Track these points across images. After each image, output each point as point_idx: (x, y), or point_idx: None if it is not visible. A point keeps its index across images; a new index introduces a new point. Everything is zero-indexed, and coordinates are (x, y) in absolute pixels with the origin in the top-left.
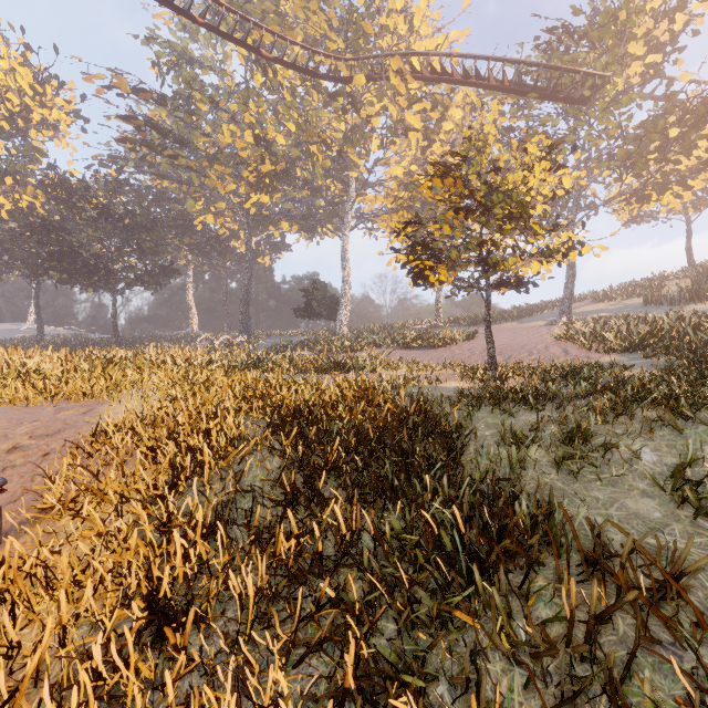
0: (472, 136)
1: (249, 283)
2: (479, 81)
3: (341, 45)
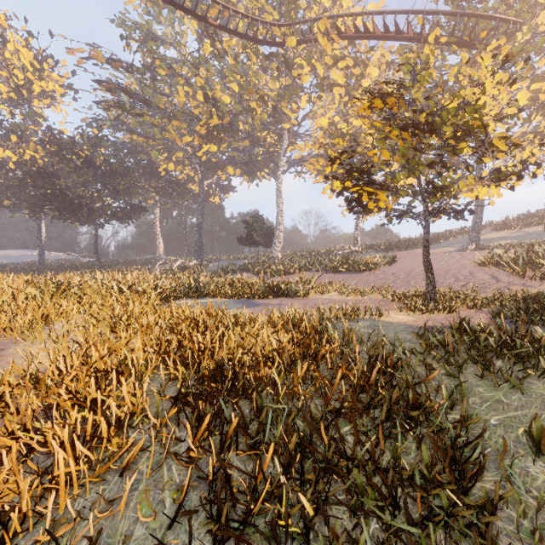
0: (411, 59)
1: (201, 217)
2: (398, 34)
3: (276, 16)
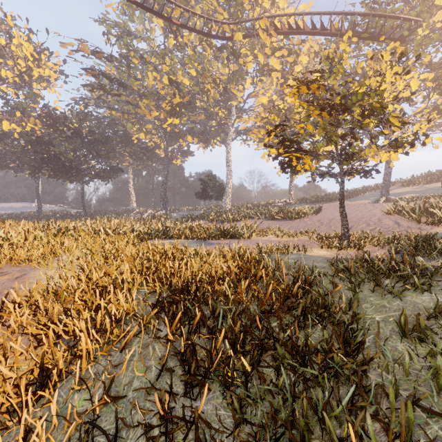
0: (330, 54)
1: (166, 176)
2: (323, 31)
3: (226, 16)
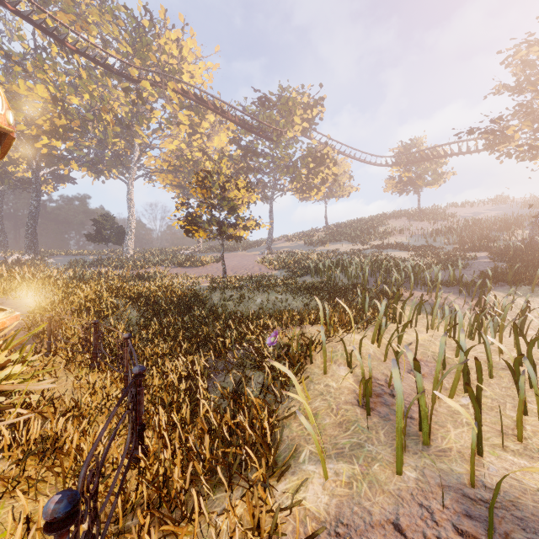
0: (215, 168)
1: (36, 209)
2: (223, 113)
3: (130, 51)
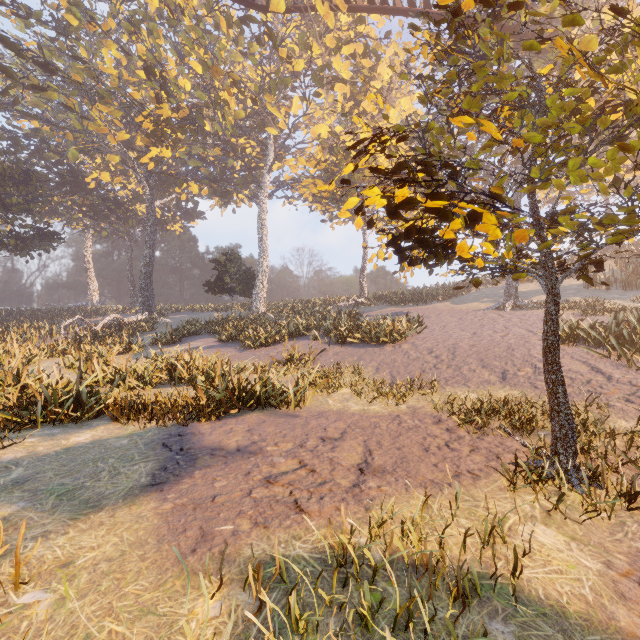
0: None
1: (151, 252)
2: (427, 9)
3: None
